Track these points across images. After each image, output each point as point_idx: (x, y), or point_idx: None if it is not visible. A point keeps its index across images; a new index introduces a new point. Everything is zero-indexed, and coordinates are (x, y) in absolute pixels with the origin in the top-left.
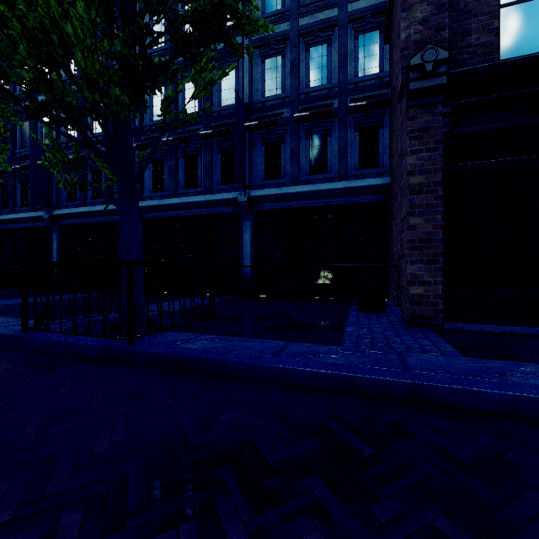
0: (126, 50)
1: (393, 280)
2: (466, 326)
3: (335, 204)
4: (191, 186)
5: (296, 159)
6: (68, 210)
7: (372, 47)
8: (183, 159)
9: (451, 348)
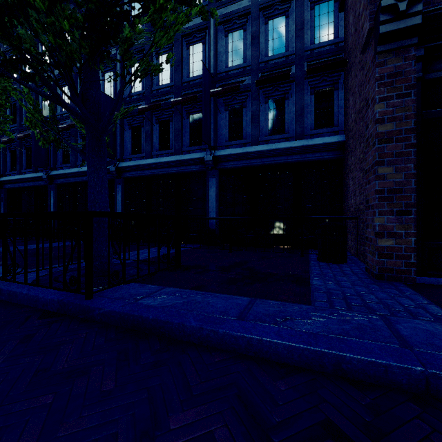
0: None
1: (349, 230)
2: (441, 281)
3: (292, 161)
4: (164, 148)
5: (256, 121)
6: (62, 170)
7: (327, 16)
8: (157, 125)
9: (441, 310)
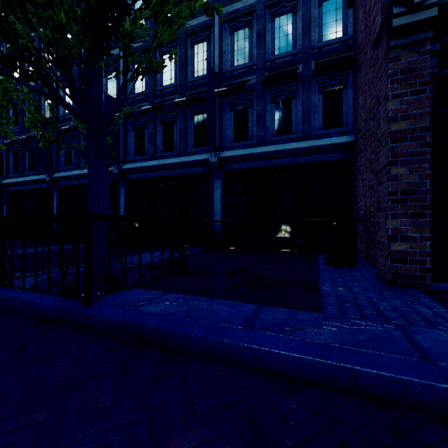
0: None
1: (359, 234)
2: None
3: (300, 162)
4: (168, 150)
5: (262, 122)
6: (65, 173)
7: (336, 13)
8: (160, 126)
9: None
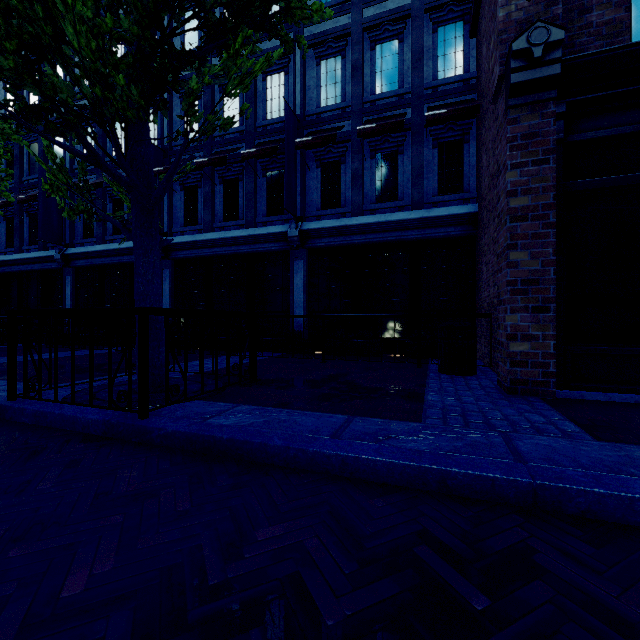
0: (136, 28)
1: (483, 333)
2: (586, 394)
3: (408, 238)
4: (231, 218)
5: (359, 183)
6: (84, 248)
7: (455, 42)
8: (220, 185)
9: (574, 426)
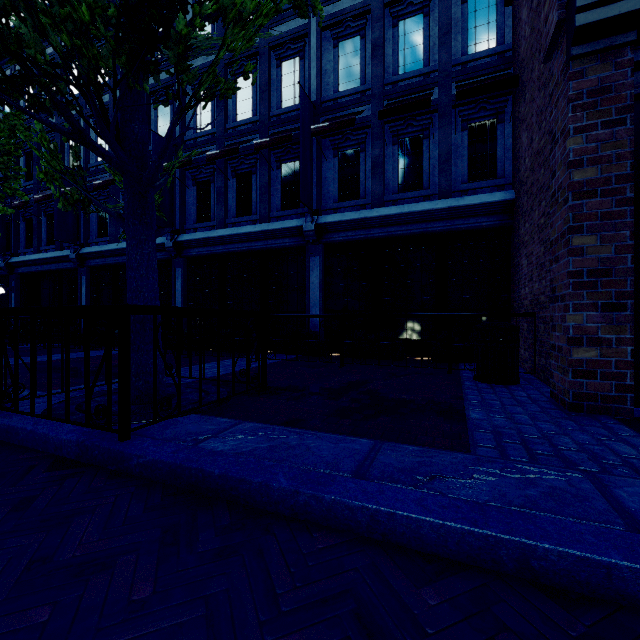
0: None
1: (522, 334)
2: None
3: (434, 230)
4: (244, 213)
5: (379, 172)
6: (98, 247)
7: (487, 12)
8: (233, 179)
9: None
